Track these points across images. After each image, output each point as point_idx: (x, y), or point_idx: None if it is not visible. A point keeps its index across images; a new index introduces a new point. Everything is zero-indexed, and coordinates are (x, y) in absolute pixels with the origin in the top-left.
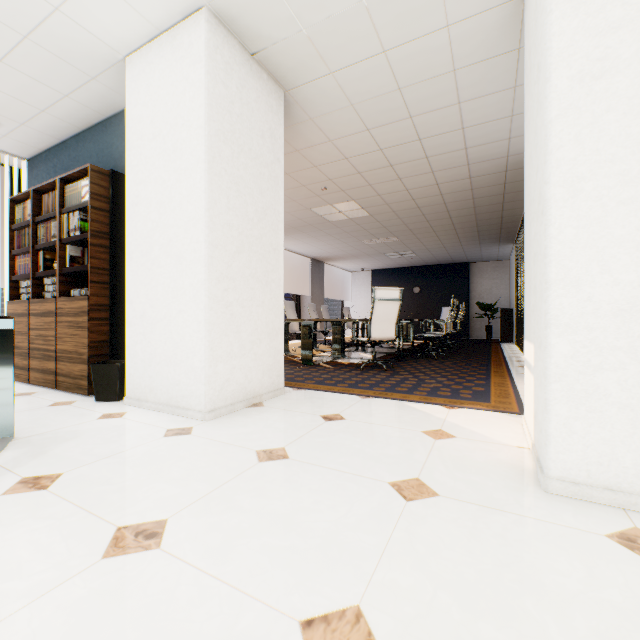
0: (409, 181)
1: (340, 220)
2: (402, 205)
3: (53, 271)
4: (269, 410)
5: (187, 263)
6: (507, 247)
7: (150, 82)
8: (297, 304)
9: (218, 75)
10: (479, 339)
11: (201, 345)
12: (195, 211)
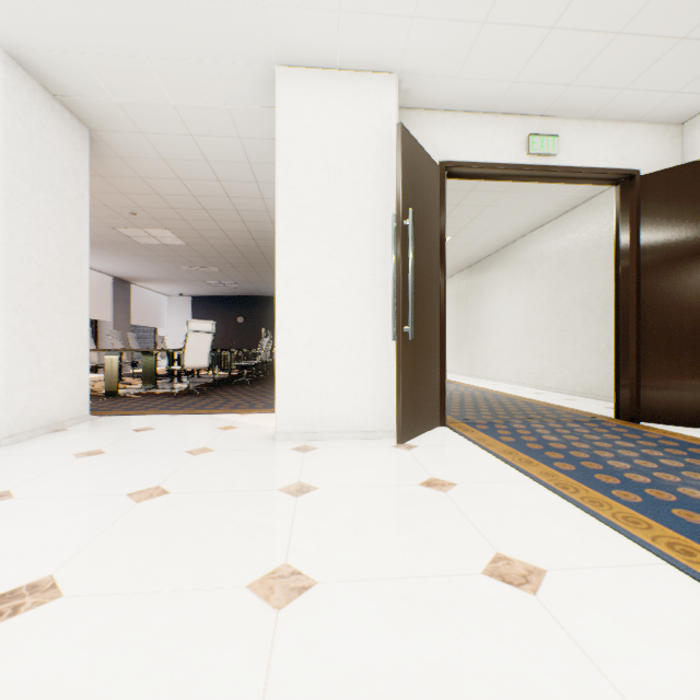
0: (224, 224)
1: (153, 244)
2: (220, 241)
3: None
4: (77, 432)
5: None
6: None
7: None
8: (93, 330)
9: (16, 114)
10: None
11: None
12: None
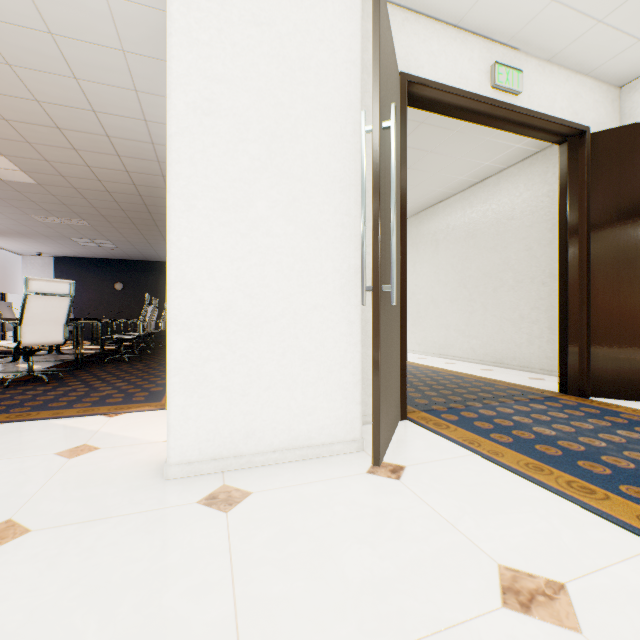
0: (90, 156)
1: None
2: (86, 183)
3: None
4: None
5: None
6: None
7: None
8: None
9: None
10: None
11: None
12: None
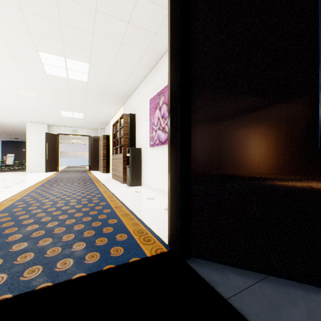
0: (17, 130)
1: None
2: (16, 132)
3: None
4: None
5: None
6: None
7: None
8: None
9: None
10: None
11: None
12: None
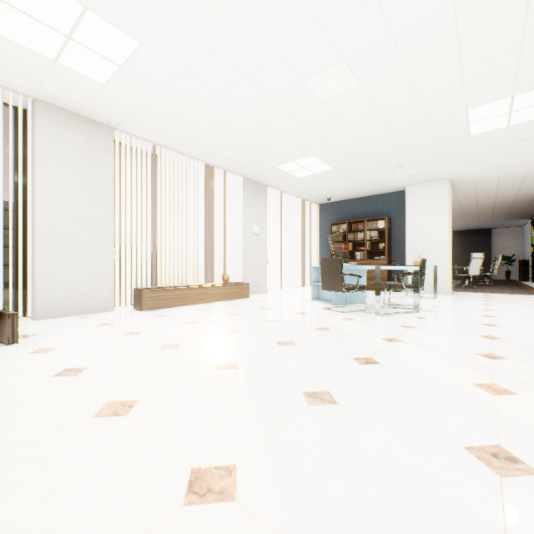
0: (480, 202)
1: None
2: (468, 208)
3: (360, 250)
4: (460, 294)
5: (438, 250)
6: (524, 221)
7: (419, 196)
8: None
9: (448, 196)
10: (500, 279)
11: (445, 274)
12: (442, 236)
